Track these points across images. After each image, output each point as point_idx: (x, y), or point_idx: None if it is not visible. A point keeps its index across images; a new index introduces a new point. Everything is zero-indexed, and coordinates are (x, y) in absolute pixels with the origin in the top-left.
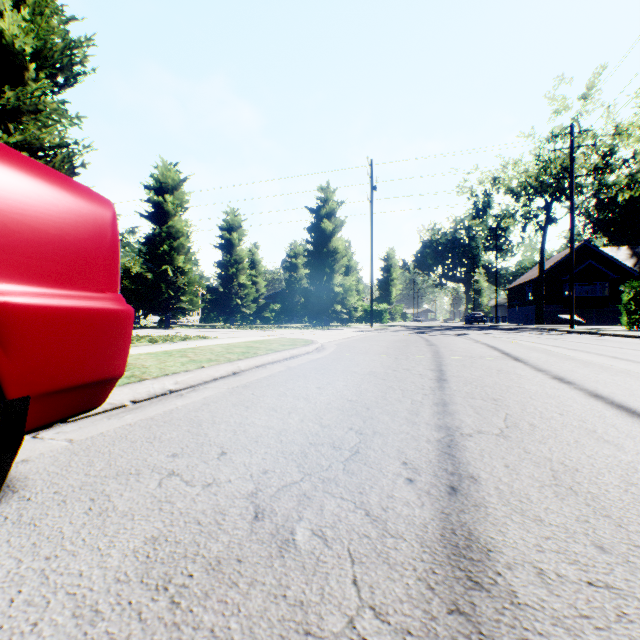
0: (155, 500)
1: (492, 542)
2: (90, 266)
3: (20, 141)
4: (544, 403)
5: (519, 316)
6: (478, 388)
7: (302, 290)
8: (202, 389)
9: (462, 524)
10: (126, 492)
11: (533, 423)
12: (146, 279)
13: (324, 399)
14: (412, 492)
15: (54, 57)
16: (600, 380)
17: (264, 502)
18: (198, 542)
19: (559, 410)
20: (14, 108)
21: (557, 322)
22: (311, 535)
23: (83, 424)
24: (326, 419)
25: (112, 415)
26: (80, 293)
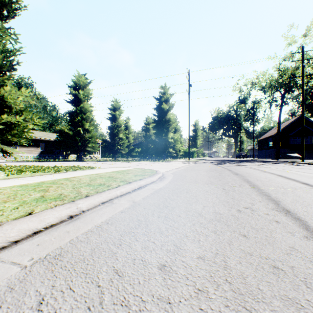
0: None
1: None
2: None
3: None
4: None
5: (264, 154)
6: None
7: (151, 141)
8: None
9: None
10: None
11: None
12: (69, 135)
13: None
14: None
15: None
16: None
17: None
18: None
19: None
20: None
21: (287, 157)
22: None
23: None
24: None
25: None
26: None
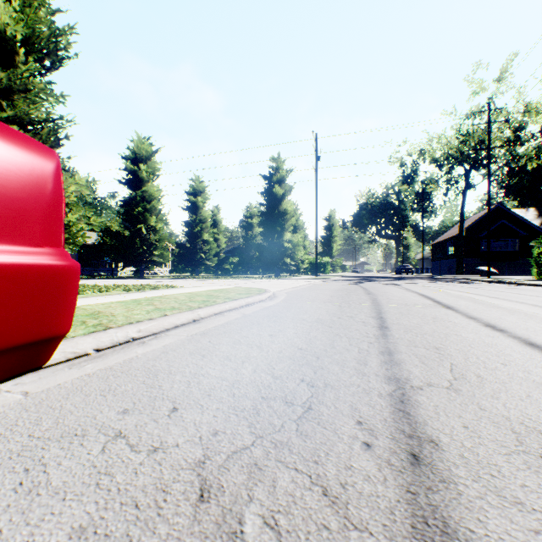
0: (94, 471)
1: (474, 538)
2: (23, 218)
3: (11, 116)
4: (484, 352)
5: (442, 268)
6: (419, 336)
7: (257, 245)
8: (163, 336)
9: (433, 509)
10: (65, 460)
11: (480, 374)
12: (123, 236)
13: (276, 347)
14: (371, 461)
15: (41, 43)
16: (529, 328)
17: (211, 475)
18: (131, 536)
19: (501, 360)
20: (6, 87)
21: (475, 273)
22: (262, 525)
23: (43, 374)
24: (278, 369)
25: (74, 364)
26: (9, 247)
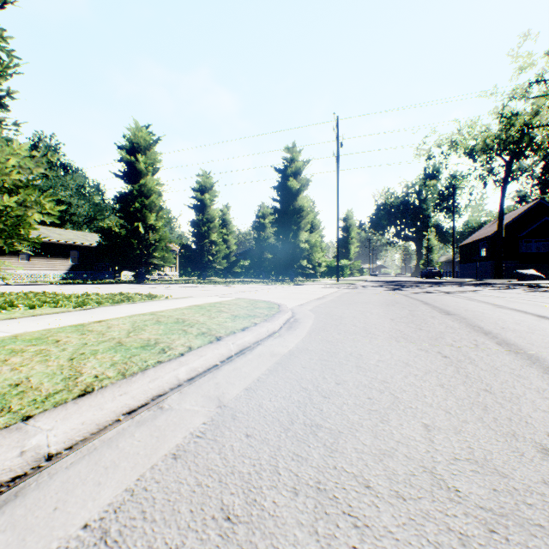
0: None
1: None
2: None
3: None
4: None
5: (473, 271)
6: None
7: (269, 246)
8: None
9: None
10: None
11: None
12: (119, 236)
13: None
14: None
15: None
16: None
17: None
18: None
19: None
20: None
21: (516, 277)
22: None
23: None
24: None
25: None
26: None
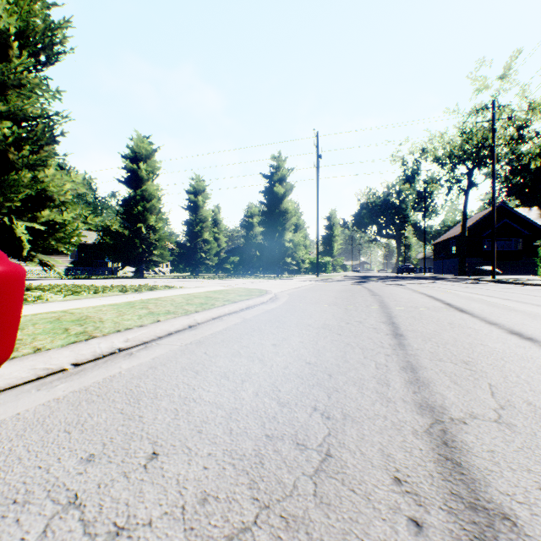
0: None
1: None
2: None
3: (5, 111)
4: (523, 368)
5: (444, 267)
6: (440, 346)
7: (257, 245)
8: (154, 346)
9: None
10: None
11: (529, 400)
12: (123, 236)
13: (280, 361)
14: None
15: (36, 37)
16: None
17: None
18: None
19: None
20: None
21: (477, 272)
22: None
23: (4, 398)
24: (284, 392)
25: (44, 384)
26: None
